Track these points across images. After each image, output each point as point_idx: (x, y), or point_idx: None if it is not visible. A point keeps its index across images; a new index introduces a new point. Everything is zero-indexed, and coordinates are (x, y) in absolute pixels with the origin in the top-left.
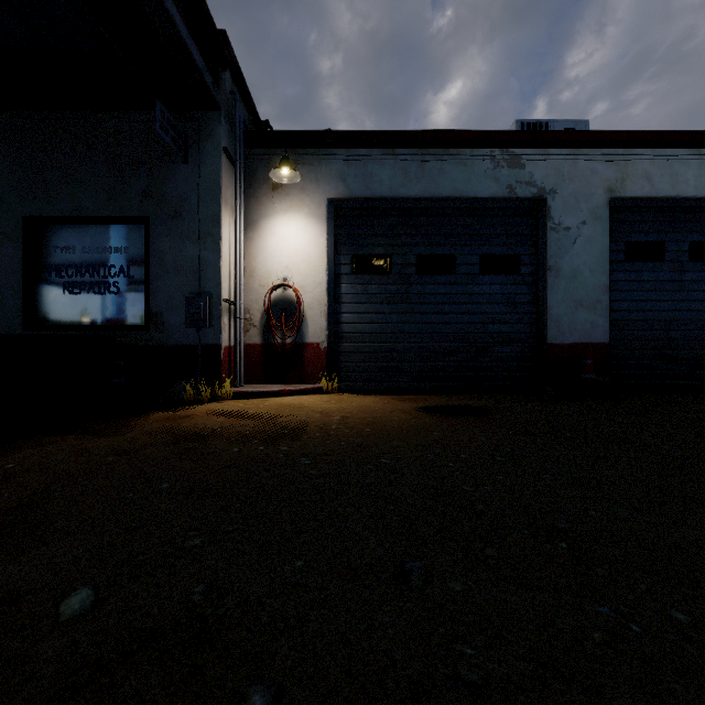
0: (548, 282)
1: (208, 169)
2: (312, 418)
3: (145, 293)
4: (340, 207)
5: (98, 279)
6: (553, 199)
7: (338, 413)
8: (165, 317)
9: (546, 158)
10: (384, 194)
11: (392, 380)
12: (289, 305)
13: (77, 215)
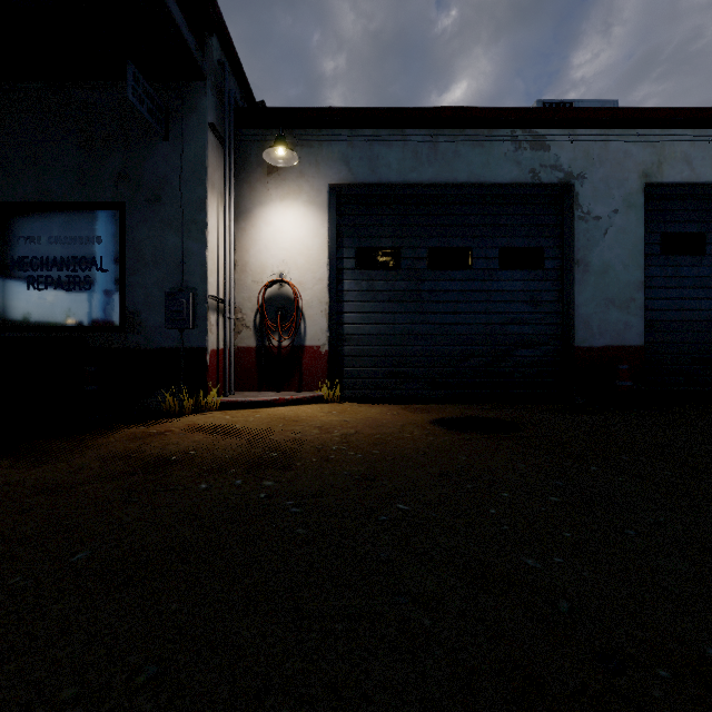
0: (575, 278)
1: (192, 147)
2: (308, 435)
3: (120, 289)
4: (343, 194)
5: (67, 273)
6: (581, 185)
7: (340, 429)
8: (143, 317)
9: (574, 138)
10: (393, 179)
11: (401, 387)
12: (285, 304)
13: (43, 200)
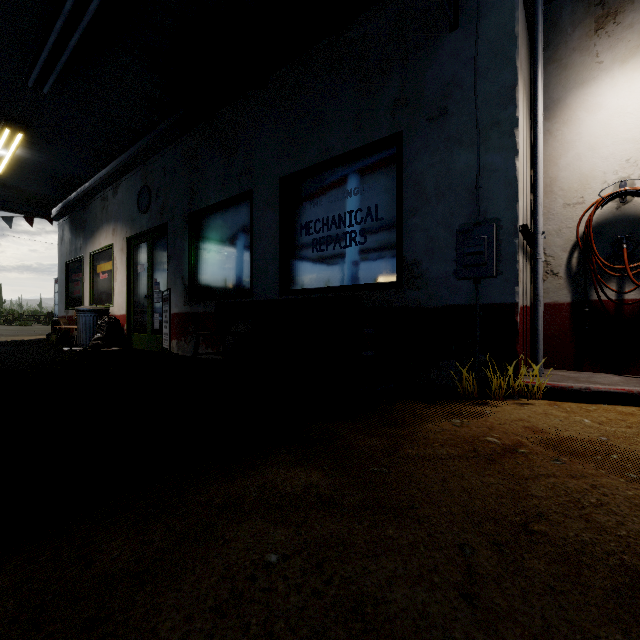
0: None
1: (492, 18)
2: None
3: (397, 236)
4: None
5: (343, 229)
6: None
7: None
8: (423, 267)
9: None
10: None
11: None
12: (632, 230)
13: (324, 160)
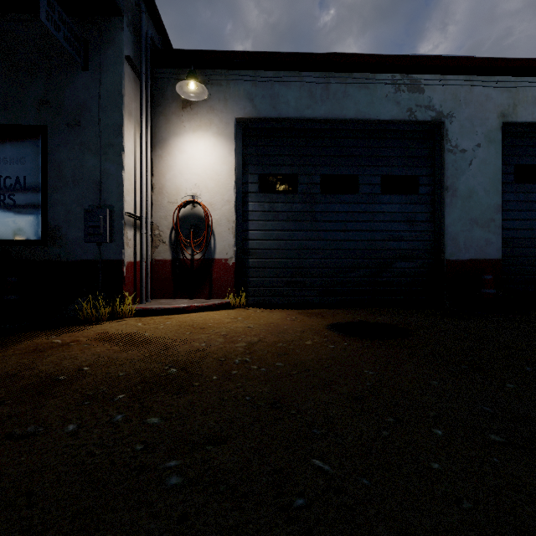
0: (445, 201)
1: (110, 76)
2: (213, 345)
3: (42, 206)
4: (248, 128)
5: None
6: (450, 123)
7: (244, 337)
8: (64, 231)
9: (444, 83)
10: (291, 115)
11: (298, 295)
12: (197, 222)
13: None
